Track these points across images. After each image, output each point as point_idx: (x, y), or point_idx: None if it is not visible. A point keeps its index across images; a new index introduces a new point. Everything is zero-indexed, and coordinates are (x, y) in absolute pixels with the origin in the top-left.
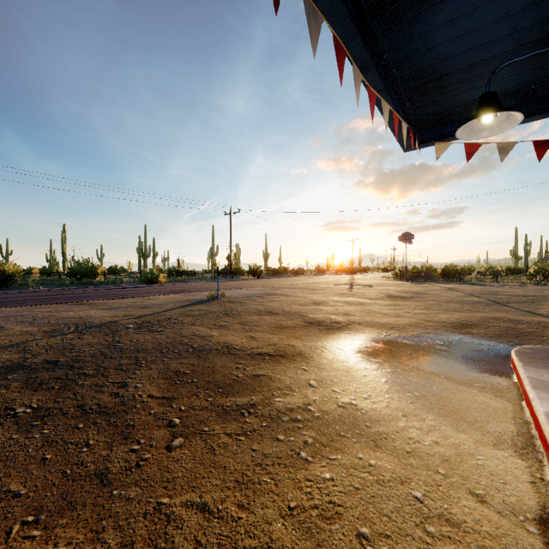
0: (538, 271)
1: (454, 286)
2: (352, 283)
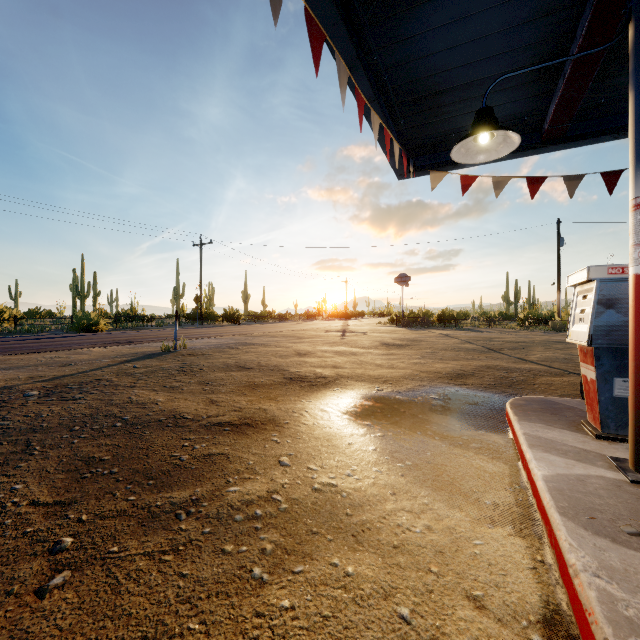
0: (527, 316)
1: (450, 333)
2: (345, 330)
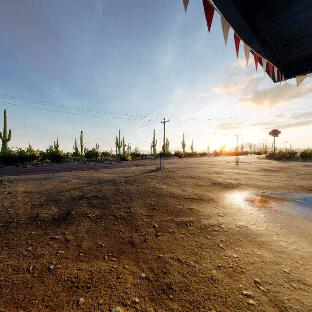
0: None
1: (310, 164)
2: (238, 161)
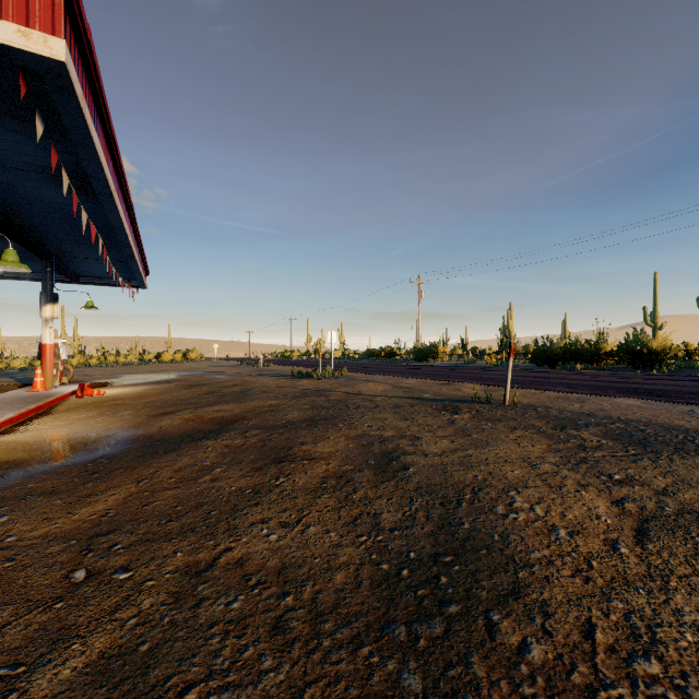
0: None
1: None
2: None
